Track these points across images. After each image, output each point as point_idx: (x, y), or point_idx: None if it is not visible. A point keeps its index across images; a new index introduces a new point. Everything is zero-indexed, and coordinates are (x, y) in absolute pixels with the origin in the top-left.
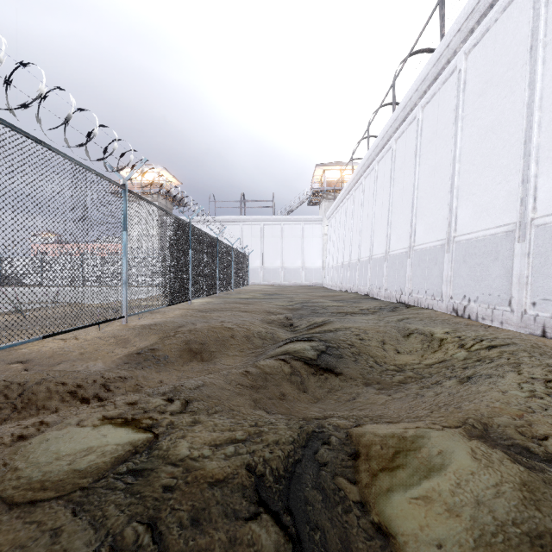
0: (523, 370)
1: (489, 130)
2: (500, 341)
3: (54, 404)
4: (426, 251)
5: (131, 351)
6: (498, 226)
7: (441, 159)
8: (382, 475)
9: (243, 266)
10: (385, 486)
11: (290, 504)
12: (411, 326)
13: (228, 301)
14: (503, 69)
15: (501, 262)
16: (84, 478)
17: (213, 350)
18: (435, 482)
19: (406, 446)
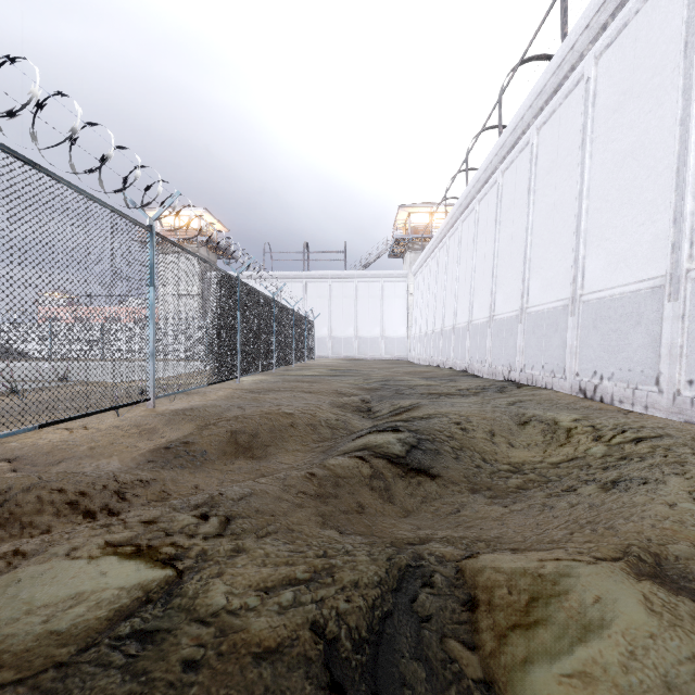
0: (690, 473)
1: (628, 155)
2: (649, 432)
3: (46, 521)
4: (543, 314)
5: (158, 445)
6: (641, 280)
7: (562, 196)
8: (514, 637)
9: (307, 334)
10: (520, 654)
11: (378, 688)
12: (528, 411)
13: (287, 379)
14: (647, 75)
15: (645, 328)
16: (65, 646)
17: (267, 443)
18: (596, 649)
19: (545, 589)
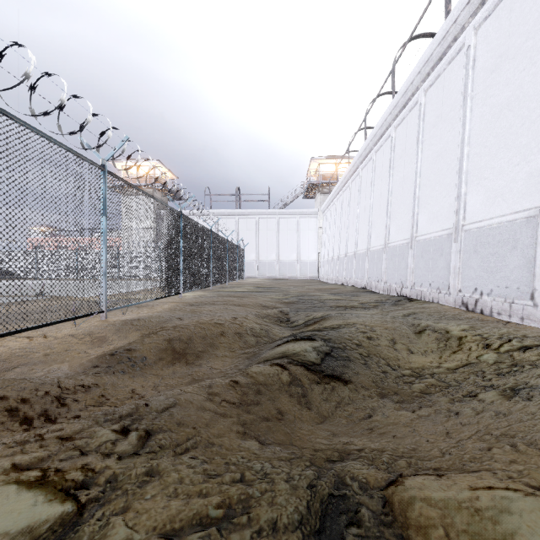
0: None
1: (504, 108)
2: (533, 341)
3: None
4: (430, 241)
5: (106, 351)
6: (517, 211)
7: (446, 144)
8: None
9: (238, 259)
10: None
11: None
12: (422, 322)
13: (221, 294)
14: (521, 39)
15: (521, 251)
16: None
17: (200, 350)
18: None
19: (487, 531)
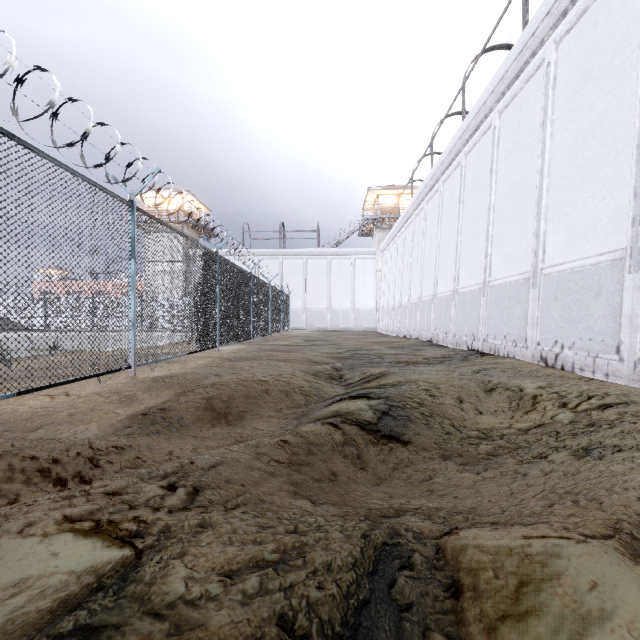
0: None
1: (588, 135)
2: (614, 399)
3: (15, 489)
4: (505, 287)
5: (137, 411)
6: (601, 253)
7: (524, 175)
8: (505, 630)
9: (282, 307)
10: None
11: None
12: (493, 379)
13: (263, 348)
14: (606, 57)
15: (605, 299)
16: None
17: (242, 410)
18: None
19: (535, 572)
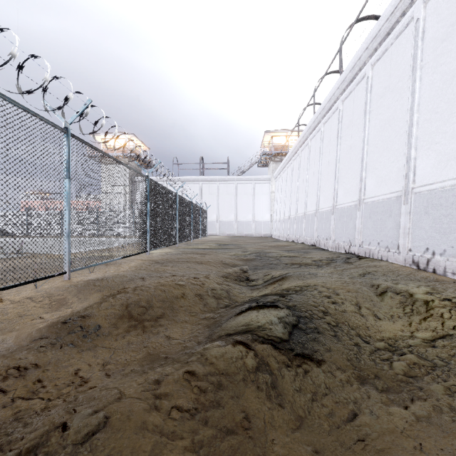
0: None
1: None
2: None
3: None
4: (378, 203)
5: (61, 317)
6: None
7: (394, 112)
8: None
9: (201, 219)
10: None
11: None
12: (380, 283)
13: (185, 251)
14: None
15: None
16: None
17: (158, 315)
18: None
19: None
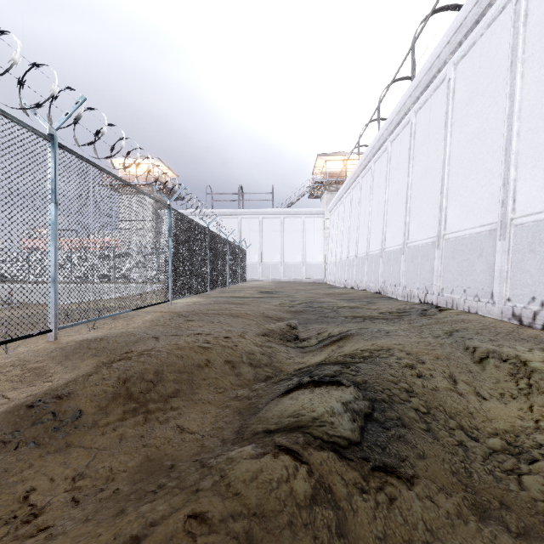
0: None
1: None
2: None
3: None
4: (464, 240)
5: (32, 396)
6: None
7: (486, 122)
8: None
9: (240, 260)
10: None
11: None
12: (477, 345)
13: (218, 301)
14: None
15: None
16: None
17: (170, 394)
18: None
19: None
